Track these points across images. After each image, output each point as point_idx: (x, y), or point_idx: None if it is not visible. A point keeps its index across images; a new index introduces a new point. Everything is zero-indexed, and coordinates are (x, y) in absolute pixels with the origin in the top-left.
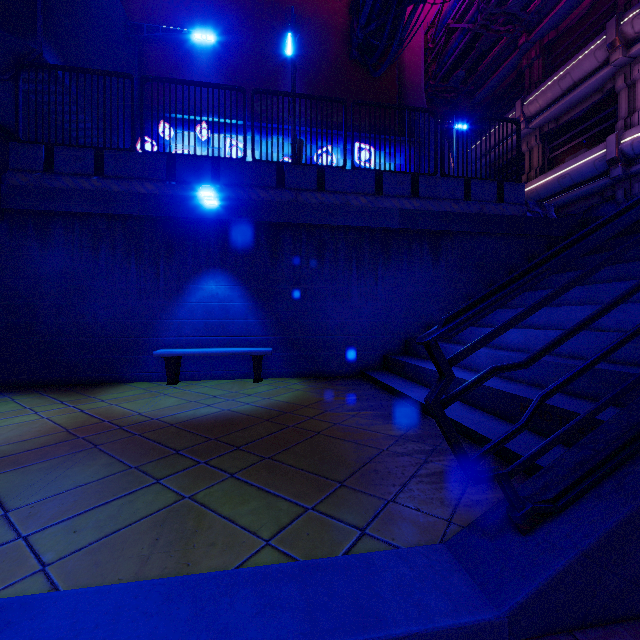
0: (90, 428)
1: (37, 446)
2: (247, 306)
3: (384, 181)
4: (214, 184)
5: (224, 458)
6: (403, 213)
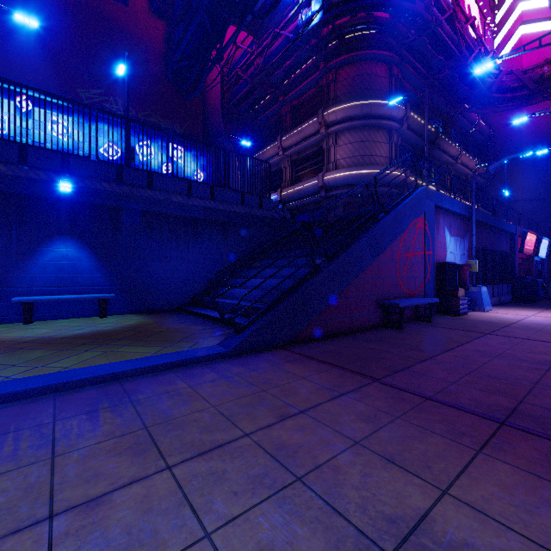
0: (0, 344)
1: None
2: (93, 264)
3: (193, 187)
4: (64, 173)
5: (115, 342)
6: (205, 209)
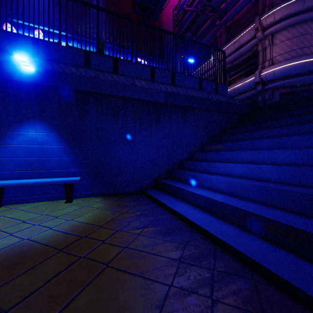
0: None
1: None
2: (61, 148)
3: (156, 73)
4: (34, 57)
5: None
6: (167, 93)
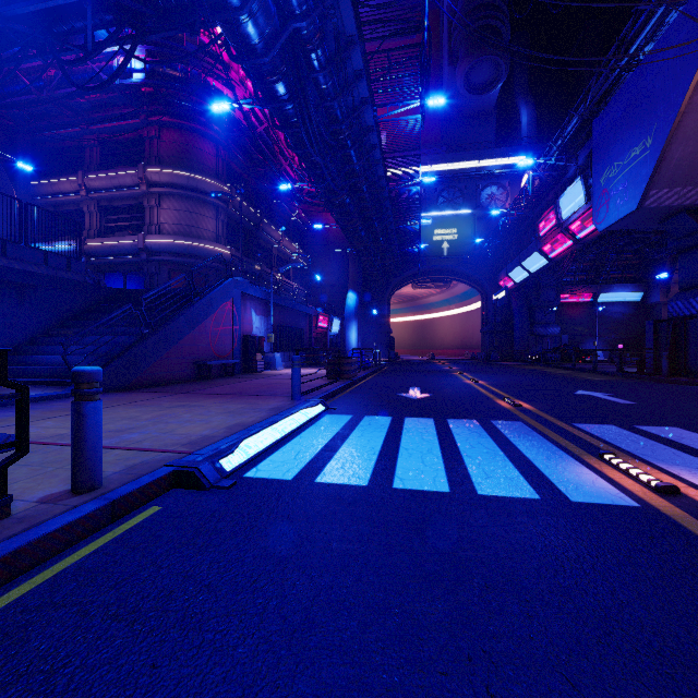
0: None
1: None
2: None
3: None
4: None
5: None
6: None
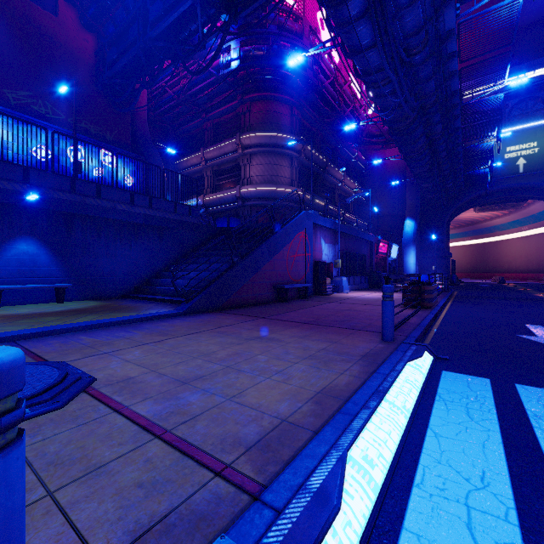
0: (9, 316)
1: (0, 320)
2: (50, 260)
3: (135, 198)
4: (25, 183)
5: (100, 312)
6: (145, 216)
